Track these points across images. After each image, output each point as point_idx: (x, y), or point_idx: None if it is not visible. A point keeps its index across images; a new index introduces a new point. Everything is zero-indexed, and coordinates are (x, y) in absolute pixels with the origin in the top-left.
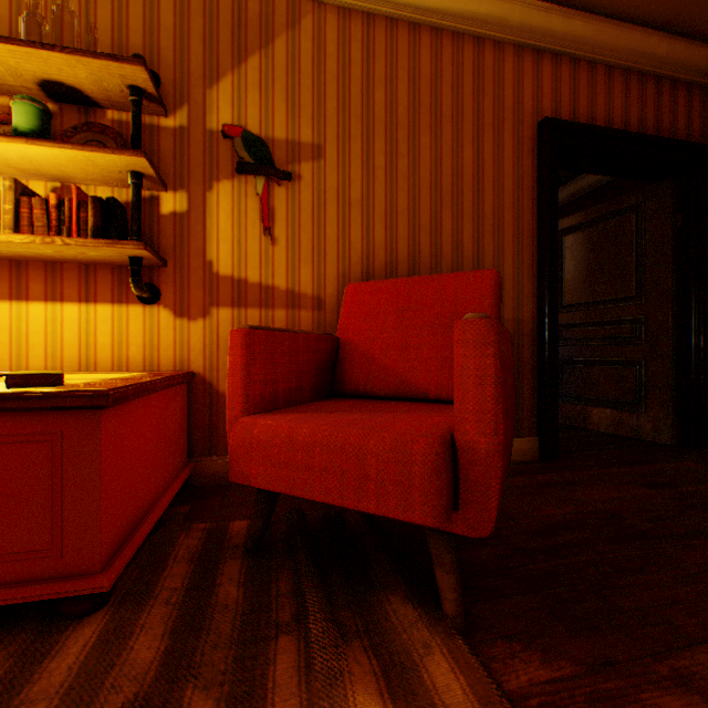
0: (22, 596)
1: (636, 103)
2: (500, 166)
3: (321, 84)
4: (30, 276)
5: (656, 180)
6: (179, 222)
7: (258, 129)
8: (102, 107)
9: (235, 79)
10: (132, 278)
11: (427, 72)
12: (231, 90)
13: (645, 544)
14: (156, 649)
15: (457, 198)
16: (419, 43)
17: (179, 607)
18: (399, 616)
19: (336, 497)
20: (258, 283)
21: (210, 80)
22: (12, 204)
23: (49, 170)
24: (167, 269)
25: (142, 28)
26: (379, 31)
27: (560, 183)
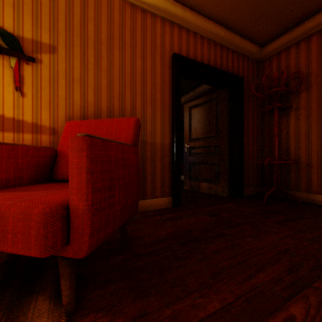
0: None
1: (213, 54)
2: (155, 72)
3: (55, 13)
4: None
5: (222, 88)
6: None
7: (12, 30)
8: None
9: None
10: None
11: (118, 20)
12: None
13: (195, 244)
14: None
15: (133, 84)
16: (113, 5)
17: None
18: (35, 311)
19: None
20: (12, 118)
21: None
22: None
23: None
24: None
25: None
26: None
27: (194, 87)
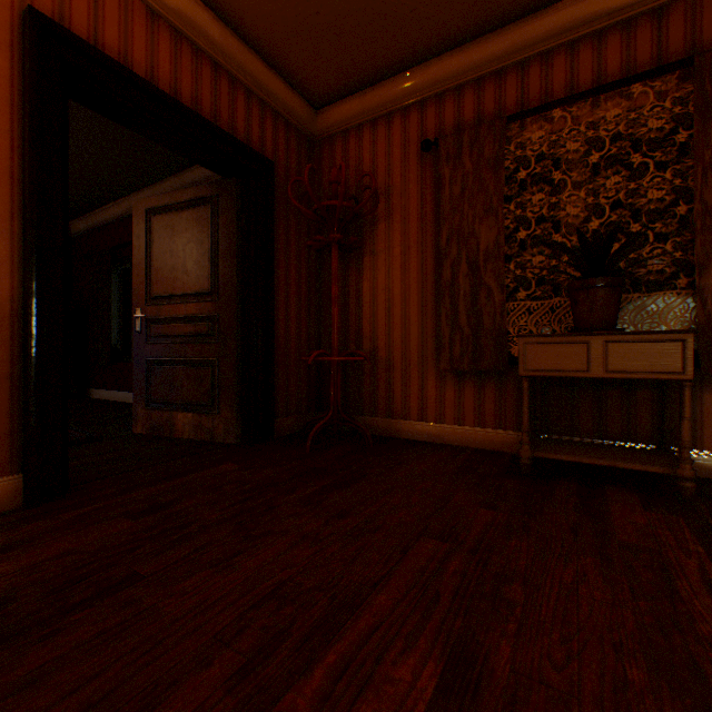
0: None
1: (192, 76)
2: None
3: None
4: None
5: (226, 176)
6: None
7: None
8: None
9: None
10: None
11: None
12: None
13: None
14: None
15: None
16: None
17: None
18: None
19: None
20: None
21: None
22: None
23: None
24: None
25: None
26: None
27: (180, 166)
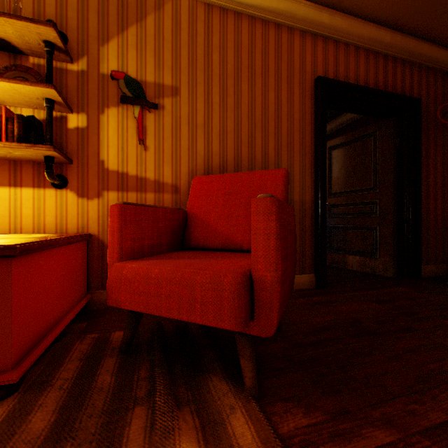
0: None
1: (373, 70)
2: (292, 105)
3: (177, 47)
4: None
5: (385, 118)
6: (81, 134)
7: (135, 75)
8: (26, 54)
9: (119, 41)
10: (46, 170)
11: (246, 44)
12: (117, 48)
13: (373, 338)
14: (47, 421)
15: (265, 124)
16: (241, 25)
17: (68, 391)
18: (217, 389)
19: (176, 313)
20: (135, 176)
21: (103, 40)
22: None
23: None
24: (72, 165)
25: (54, 3)
26: (216, 16)
27: (331, 118)
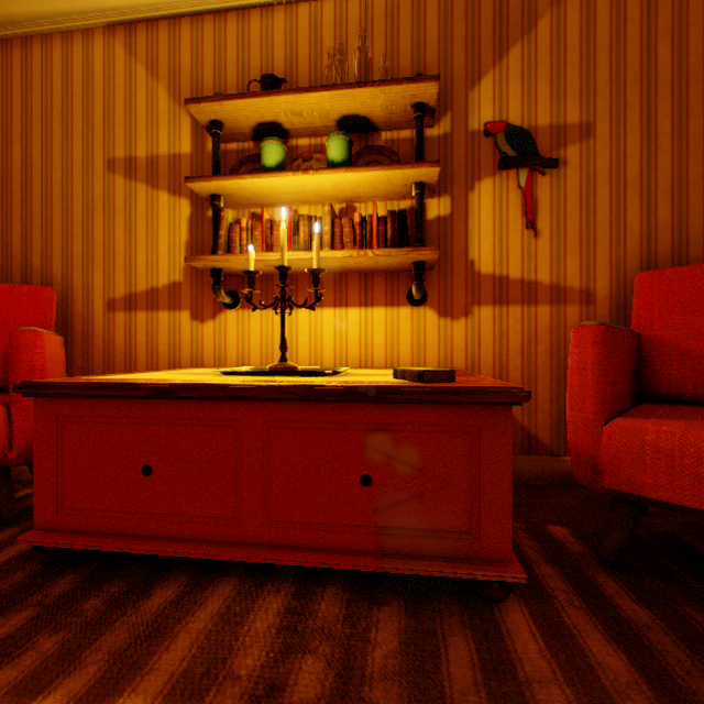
0: (452, 571)
1: None
2: None
3: (589, 56)
4: (322, 286)
5: None
6: (442, 226)
7: (518, 121)
8: (377, 131)
9: (495, 74)
10: (415, 282)
11: None
12: (491, 86)
13: None
14: (618, 658)
15: None
16: None
17: (592, 614)
18: None
19: None
20: (518, 279)
21: (471, 82)
22: (329, 225)
23: (344, 194)
24: (431, 271)
25: (409, 49)
26: None
27: None
